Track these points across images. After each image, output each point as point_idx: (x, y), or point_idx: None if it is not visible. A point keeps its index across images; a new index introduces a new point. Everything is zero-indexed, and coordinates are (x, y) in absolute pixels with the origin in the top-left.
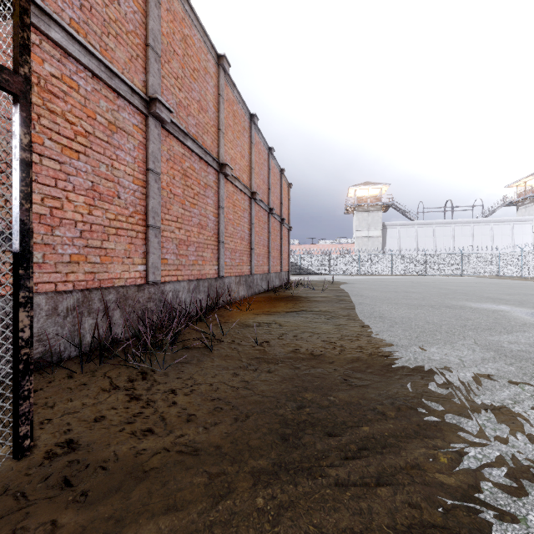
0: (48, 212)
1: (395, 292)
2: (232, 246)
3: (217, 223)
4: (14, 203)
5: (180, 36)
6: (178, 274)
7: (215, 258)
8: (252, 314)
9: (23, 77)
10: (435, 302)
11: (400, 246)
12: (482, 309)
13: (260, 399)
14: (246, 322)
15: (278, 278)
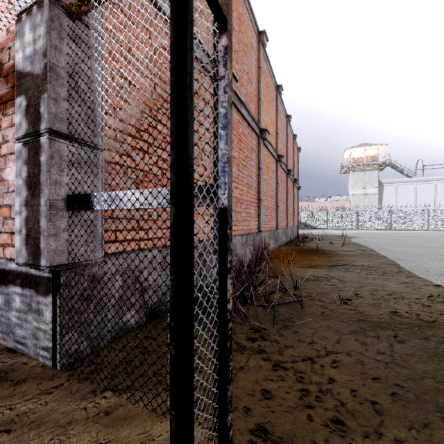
0: (160, 173)
1: (419, 247)
2: (266, 204)
3: (257, 183)
4: (220, 150)
5: (236, 14)
6: (235, 229)
7: (256, 214)
8: (297, 266)
9: (229, 0)
10: None
11: (398, 202)
12: None
13: (438, 385)
14: (301, 275)
15: (291, 232)
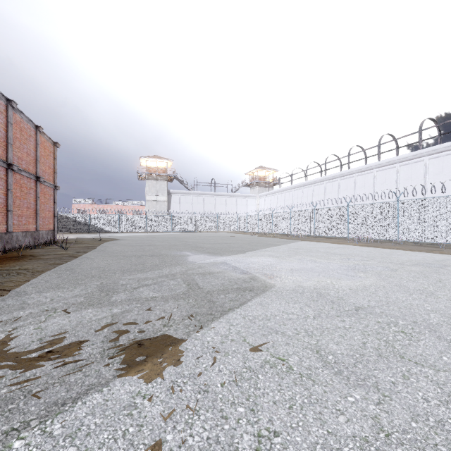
0: None
1: (139, 246)
2: None
3: None
4: None
5: None
6: None
7: None
8: None
9: None
10: (151, 252)
11: (181, 209)
12: (171, 256)
13: None
14: None
15: (30, 237)
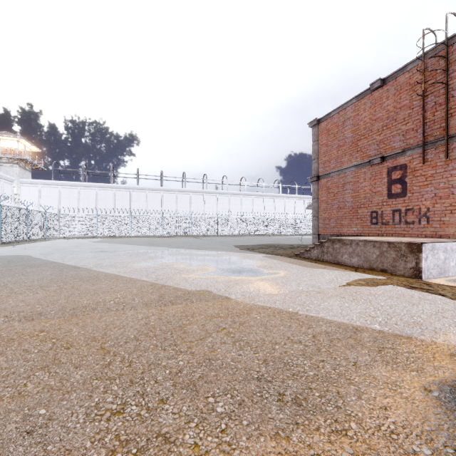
0: None
1: None
2: None
3: None
4: None
5: None
6: None
7: None
8: None
9: None
10: None
11: None
12: None
13: None
14: None
15: None
